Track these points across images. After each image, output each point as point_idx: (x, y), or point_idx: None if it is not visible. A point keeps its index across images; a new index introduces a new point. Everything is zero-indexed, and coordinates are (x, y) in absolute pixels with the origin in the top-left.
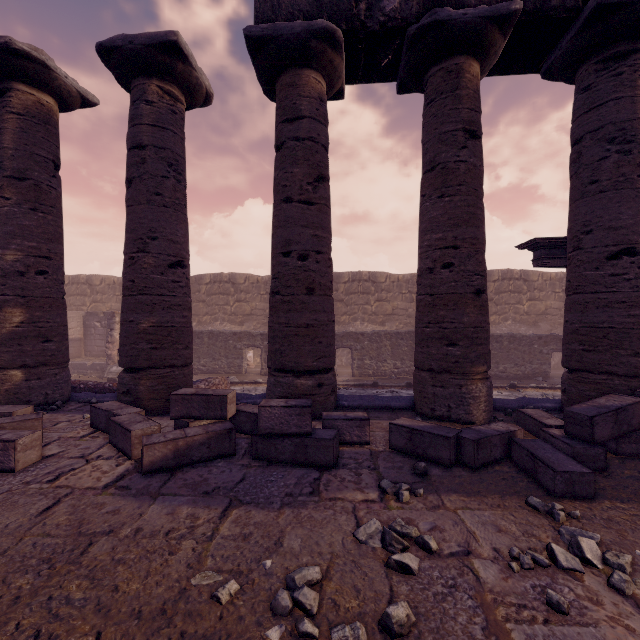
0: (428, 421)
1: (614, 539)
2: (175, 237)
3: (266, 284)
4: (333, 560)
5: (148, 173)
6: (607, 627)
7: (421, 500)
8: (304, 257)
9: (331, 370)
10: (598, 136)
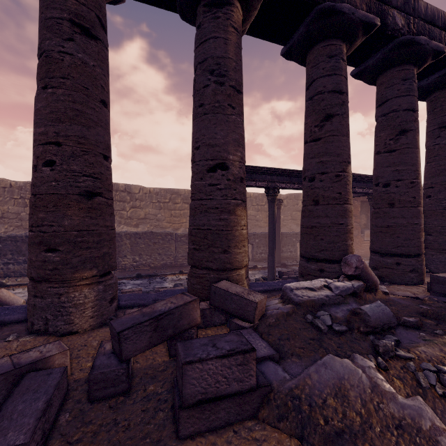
0: (22, 338)
1: None
2: None
3: (21, 189)
4: None
5: None
6: None
7: None
8: None
9: None
10: (204, 66)
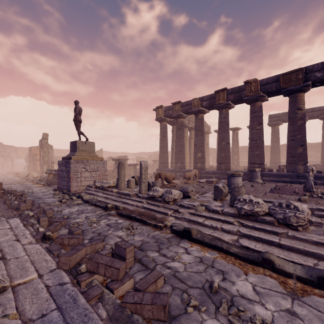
0: None
1: None
2: None
3: None
4: None
5: None
6: None
7: None
8: (275, 149)
9: (280, 163)
10: (323, 131)
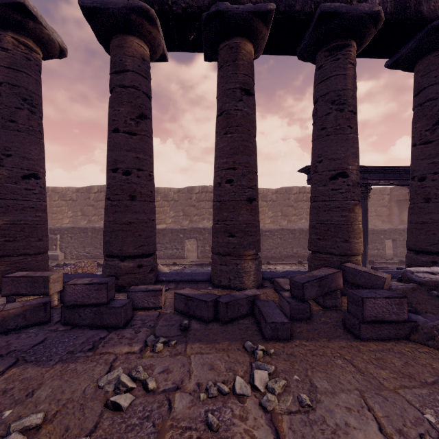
0: (216, 289)
1: (285, 368)
2: (28, 155)
3: None
4: (66, 405)
5: (3, 104)
6: (239, 438)
7: (170, 349)
8: (128, 173)
9: (152, 255)
10: (326, 99)
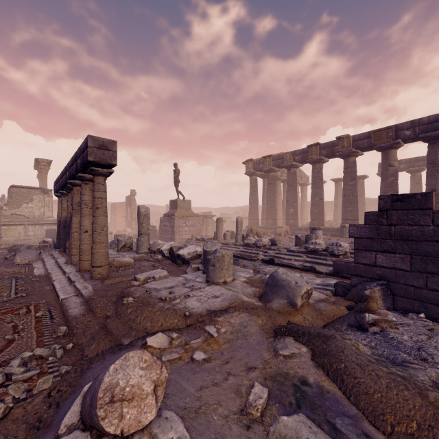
0: None
1: None
2: (363, 201)
3: (376, 201)
4: None
5: (360, 193)
6: None
7: None
8: None
9: None
10: None
